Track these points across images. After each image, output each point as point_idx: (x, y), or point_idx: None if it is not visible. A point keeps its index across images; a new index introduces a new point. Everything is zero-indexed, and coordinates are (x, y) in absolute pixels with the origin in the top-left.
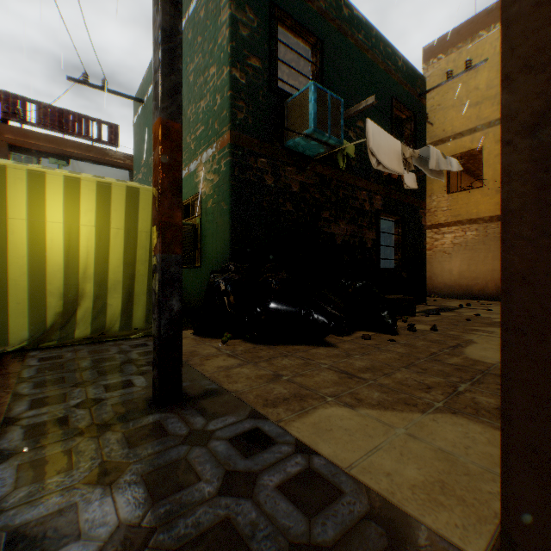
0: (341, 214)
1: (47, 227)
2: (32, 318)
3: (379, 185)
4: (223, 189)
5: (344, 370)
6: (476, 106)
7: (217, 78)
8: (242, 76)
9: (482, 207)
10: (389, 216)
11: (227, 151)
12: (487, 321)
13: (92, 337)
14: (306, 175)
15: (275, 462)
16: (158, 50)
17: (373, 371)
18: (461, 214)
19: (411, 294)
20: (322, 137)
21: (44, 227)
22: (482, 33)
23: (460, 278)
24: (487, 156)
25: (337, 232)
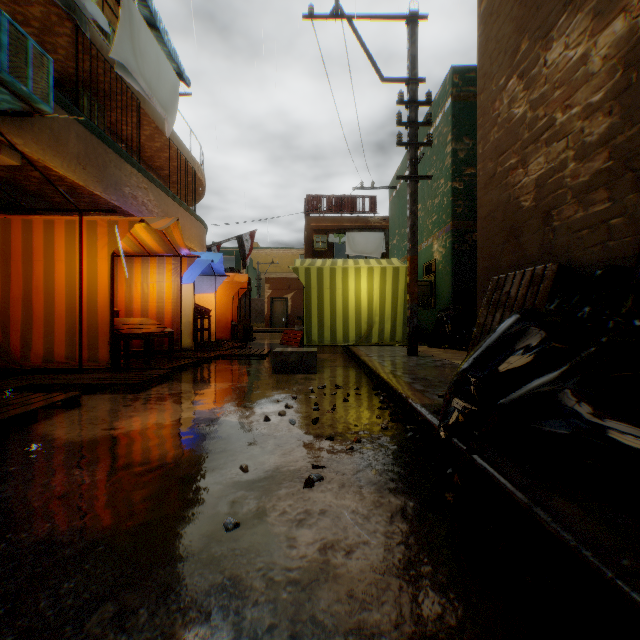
0: None
1: (361, 292)
2: (356, 332)
3: None
4: (447, 259)
5: None
6: None
7: (444, 187)
8: (460, 184)
9: None
10: None
11: (450, 235)
12: None
13: (378, 343)
14: None
15: (442, 362)
16: (409, 233)
17: None
18: None
19: None
20: None
21: (360, 292)
22: None
23: None
24: None
25: None
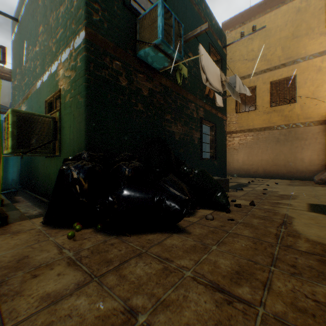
0: (178, 118)
1: None
2: None
3: (202, 101)
4: (79, 83)
5: (214, 281)
6: (252, 61)
7: None
8: None
9: (256, 122)
10: (207, 123)
11: (83, 47)
12: (276, 194)
13: None
14: (154, 83)
15: None
16: None
17: (246, 278)
18: (244, 126)
19: (219, 175)
20: (168, 49)
21: None
22: (256, 17)
23: (243, 164)
24: (259, 91)
25: (176, 131)
